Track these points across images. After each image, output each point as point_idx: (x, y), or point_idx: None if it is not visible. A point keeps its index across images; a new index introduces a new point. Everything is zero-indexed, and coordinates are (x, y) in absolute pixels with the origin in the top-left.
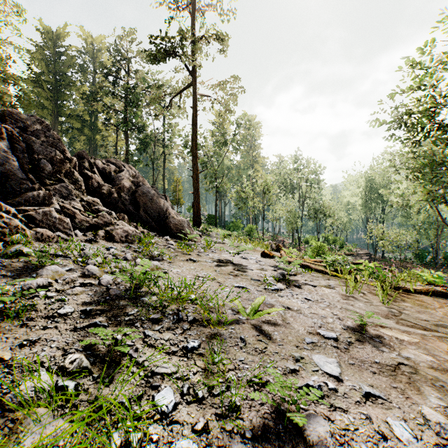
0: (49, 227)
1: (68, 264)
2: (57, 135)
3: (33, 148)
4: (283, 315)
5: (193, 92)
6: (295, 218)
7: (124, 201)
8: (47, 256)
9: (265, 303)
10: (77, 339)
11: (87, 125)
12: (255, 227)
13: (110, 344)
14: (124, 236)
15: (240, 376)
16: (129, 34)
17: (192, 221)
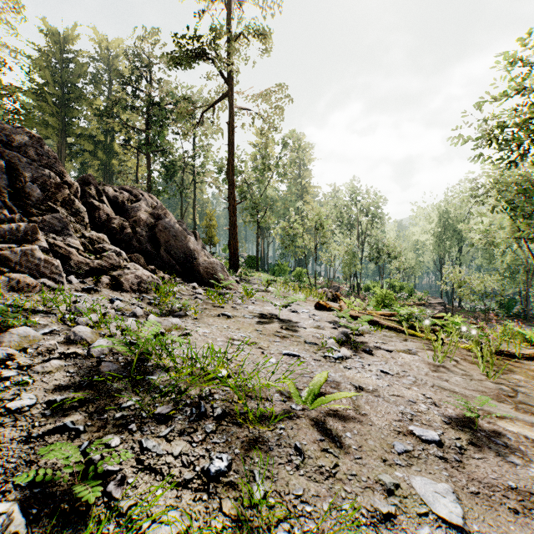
0: (30, 272)
1: (50, 324)
2: (54, 153)
3: (19, 169)
4: (355, 400)
5: (229, 104)
6: (353, 260)
7: (140, 239)
8: (19, 313)
9: (327, 380)
10: (24, 461)
11: (102, 147)
12: (305, 271)
13: (78, 470)
14: (137, 284)
15: (298, 533)
16: (152, 36)
17: (228, 264)
